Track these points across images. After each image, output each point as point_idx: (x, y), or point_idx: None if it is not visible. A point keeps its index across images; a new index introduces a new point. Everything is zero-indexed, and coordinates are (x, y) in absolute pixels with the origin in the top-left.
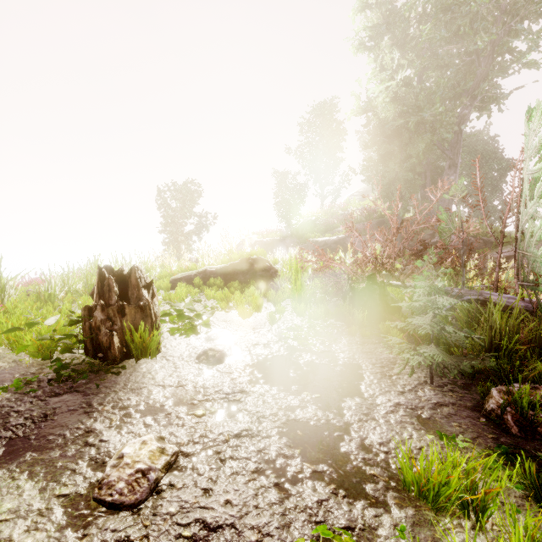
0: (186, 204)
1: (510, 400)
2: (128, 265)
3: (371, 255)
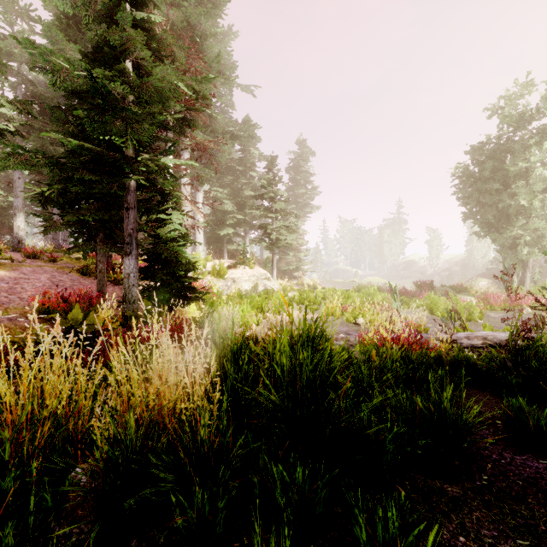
0: None
1: None
2: None
3: None
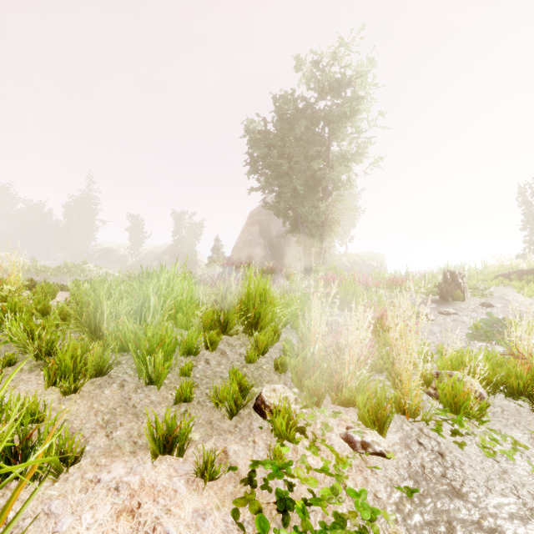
0: None
1: None
2: (464, 267)
3: None
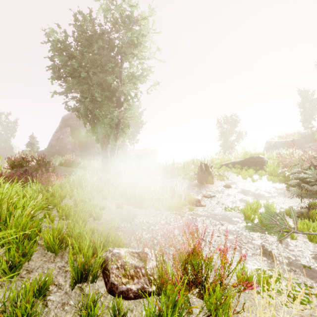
0: (232, 126)
1: (311, 204)
2: (205, 159)
3: (310, 156)
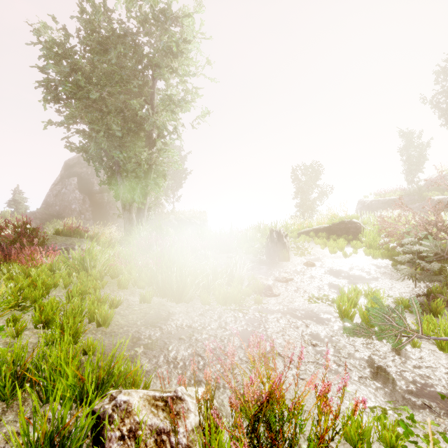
0: (312, 178)
1: (431, 290)
2: (277, 225)
3: (424, 220)
